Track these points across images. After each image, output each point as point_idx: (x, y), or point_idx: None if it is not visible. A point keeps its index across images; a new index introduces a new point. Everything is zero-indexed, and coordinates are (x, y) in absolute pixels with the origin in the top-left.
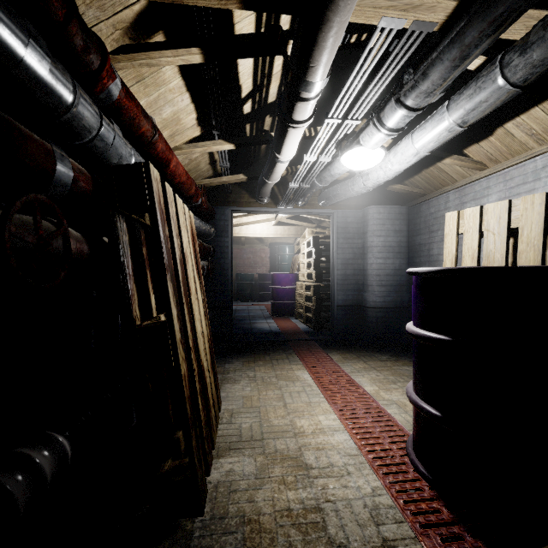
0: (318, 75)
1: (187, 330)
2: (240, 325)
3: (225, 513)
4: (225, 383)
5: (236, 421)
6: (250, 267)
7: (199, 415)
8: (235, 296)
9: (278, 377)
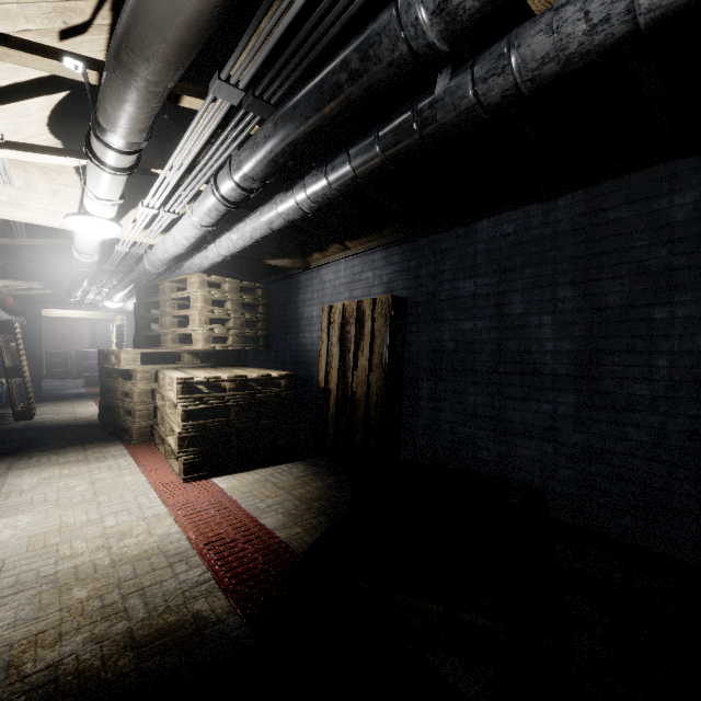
0: (76, 295)
1: (25, 370)
2: (49, 392)
3: (42, 419)
4: (38, 408)
5: (46, 412)
6: (64, 344)
7: (30, 398)
8: (43, 375)
9: (74, 404)
